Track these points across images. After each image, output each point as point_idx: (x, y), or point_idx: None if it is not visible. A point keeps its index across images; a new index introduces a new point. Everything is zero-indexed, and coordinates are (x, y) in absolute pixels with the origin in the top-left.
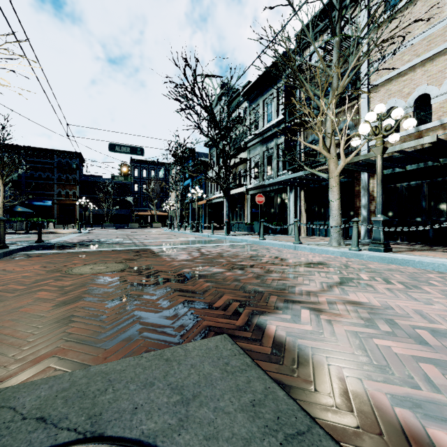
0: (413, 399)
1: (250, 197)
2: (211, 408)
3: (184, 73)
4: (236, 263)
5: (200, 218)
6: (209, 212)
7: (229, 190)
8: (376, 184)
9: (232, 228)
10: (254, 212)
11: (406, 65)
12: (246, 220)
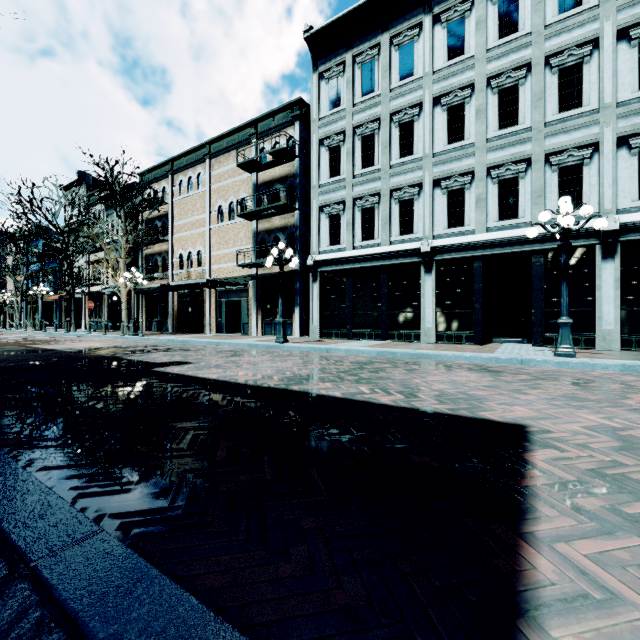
0: (43, 346)
1: (107, 297)
2: (7, 347)
3: (19, 193)
4: (42, 341)
5: (55, 315)
6: (66, 308)
7: (89, 286)
8: (176, 297)
9: (92, 326)
10: (111, 311)
11: (185, 232)
12: (104, 318)
